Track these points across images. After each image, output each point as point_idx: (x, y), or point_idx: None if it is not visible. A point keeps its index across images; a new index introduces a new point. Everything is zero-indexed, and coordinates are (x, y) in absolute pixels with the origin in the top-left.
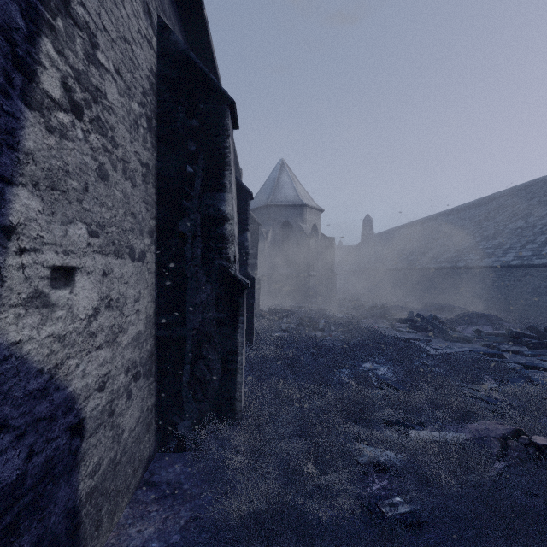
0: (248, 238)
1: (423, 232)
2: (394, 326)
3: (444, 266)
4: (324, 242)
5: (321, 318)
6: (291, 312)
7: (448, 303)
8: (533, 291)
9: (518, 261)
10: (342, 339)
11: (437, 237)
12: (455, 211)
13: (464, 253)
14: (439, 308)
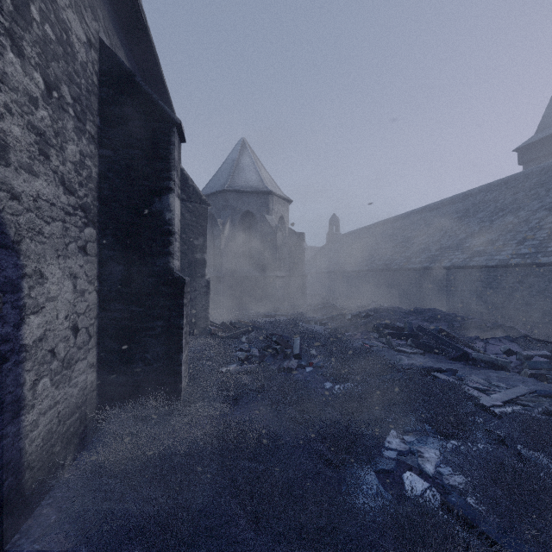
0: (171, 204)
1: (395, 230)
2: (392, 343)
3: (426, 266)
4: (292, 238)
5: (295, 334)
6: (254, 325)
7: (438, 309)
8: (539, 294)
9: (519, 259)
10: (332, 375)
11: (412, 235)
12: (427, 209)
13: (448, 252)
14: (435, 316)
